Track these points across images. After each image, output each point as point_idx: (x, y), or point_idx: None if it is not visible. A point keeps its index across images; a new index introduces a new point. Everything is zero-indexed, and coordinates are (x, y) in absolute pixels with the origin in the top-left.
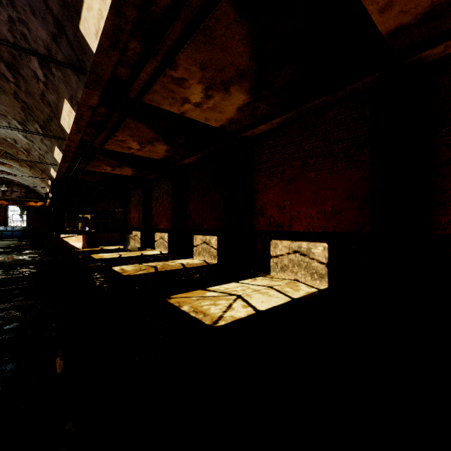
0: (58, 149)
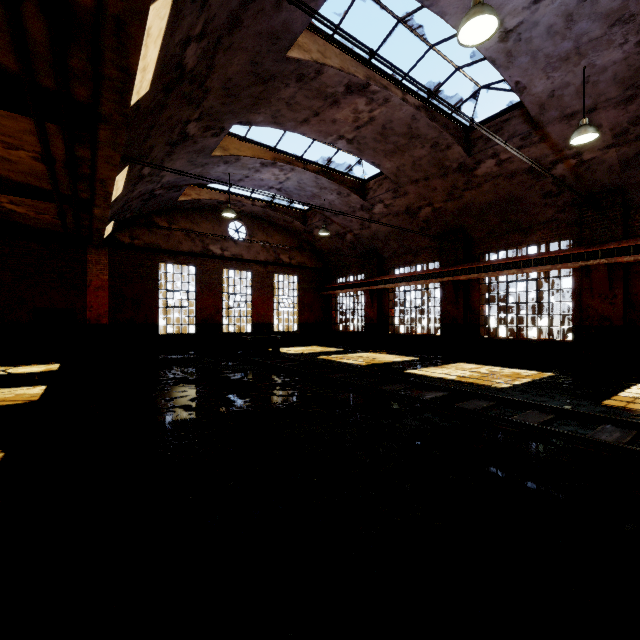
0: None
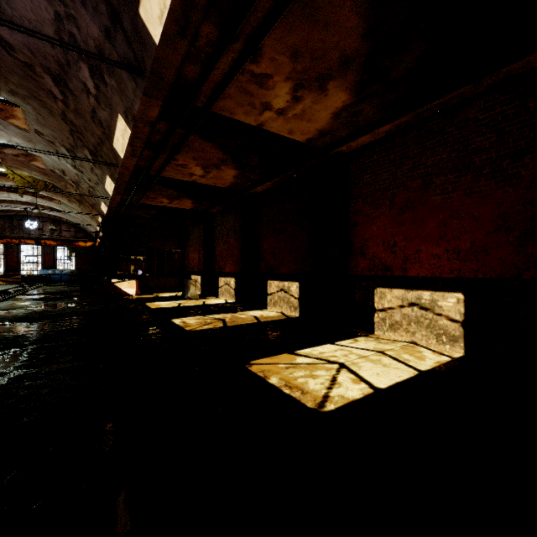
0: (109, 179)
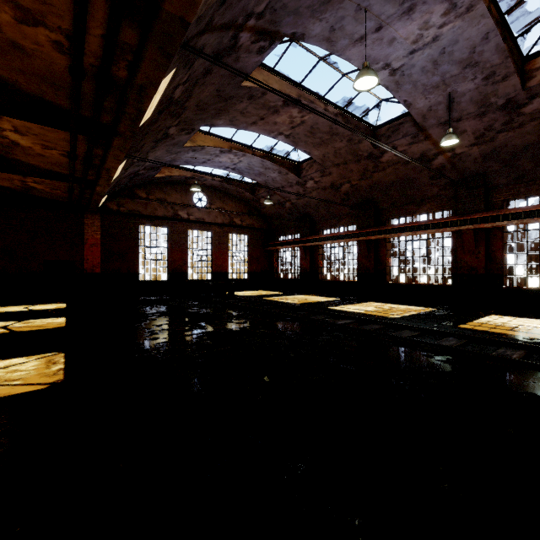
0: None
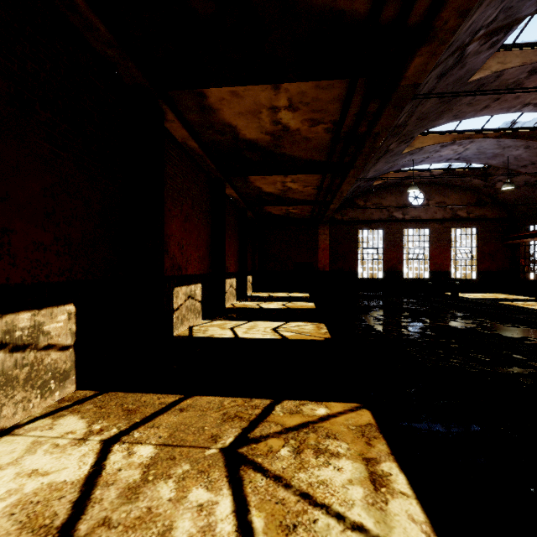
0: None
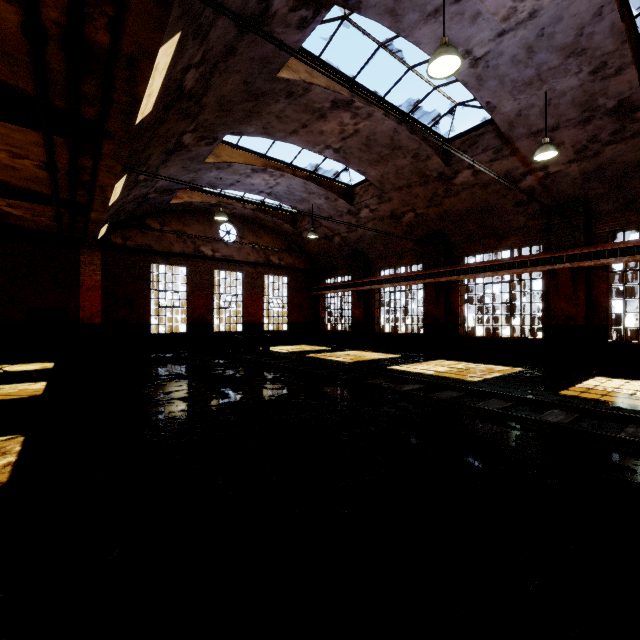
0: None
